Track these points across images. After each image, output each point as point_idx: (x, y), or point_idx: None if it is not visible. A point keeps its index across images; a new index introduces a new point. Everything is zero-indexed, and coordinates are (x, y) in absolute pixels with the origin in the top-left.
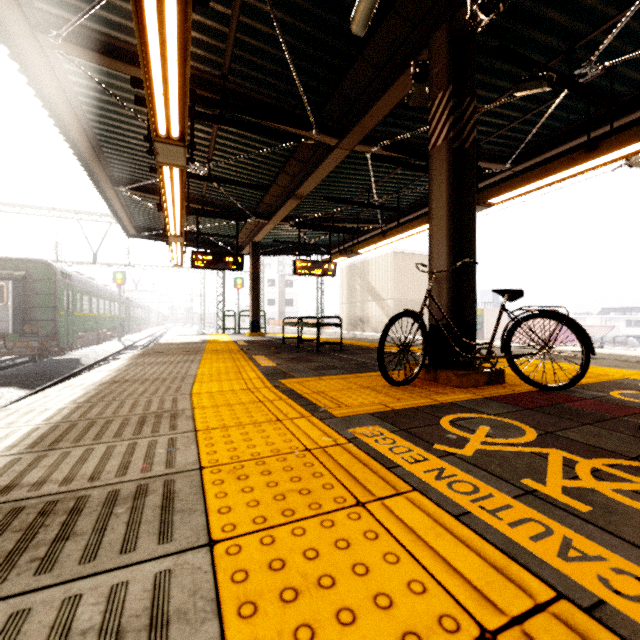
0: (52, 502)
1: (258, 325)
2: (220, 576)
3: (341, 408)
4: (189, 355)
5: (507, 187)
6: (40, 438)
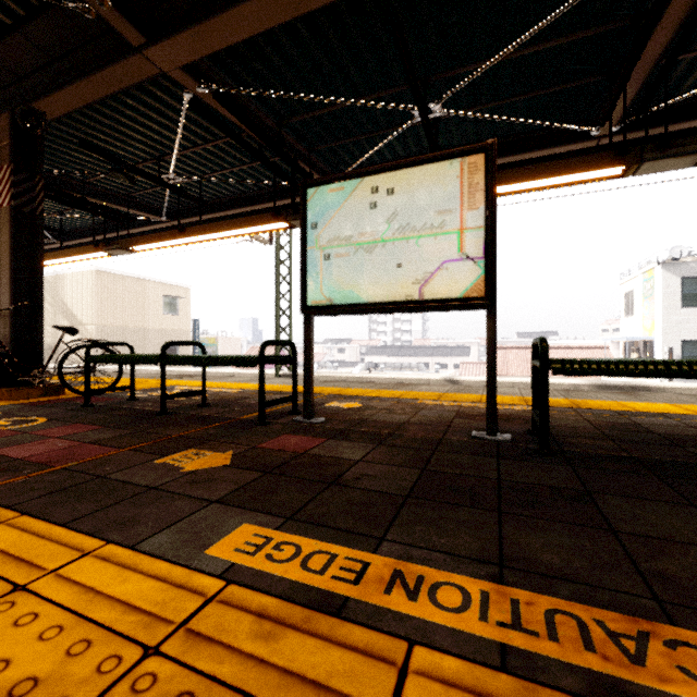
0: None
1: None
2: None
3: None
4: None
5: (139, 241)
6: None
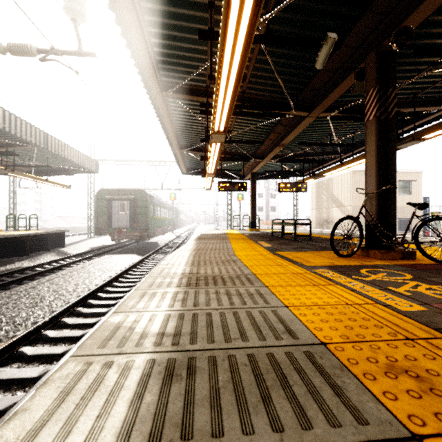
0: (214, 276)
1: (255, 224)
2: (272, 291)
3: (309, 263)
4: (222, 240)
5: (436, 127)
6: (192, 264)
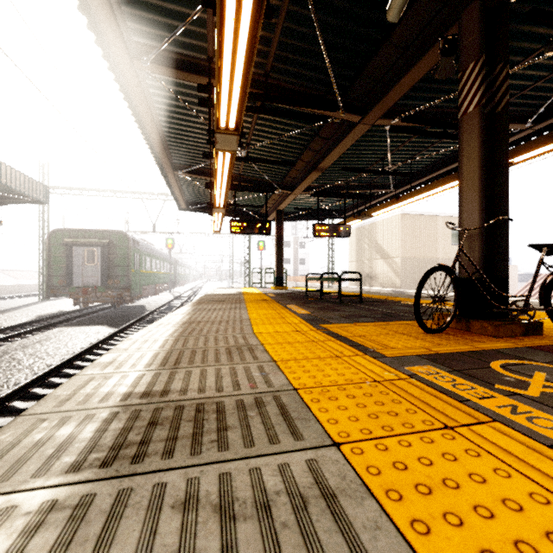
0: (200, 404)
1: (281, 280)
2: (357, 468)
3: (388, 350)
4: (235, 304)
5: (532, 145)
6: (164, 360)
